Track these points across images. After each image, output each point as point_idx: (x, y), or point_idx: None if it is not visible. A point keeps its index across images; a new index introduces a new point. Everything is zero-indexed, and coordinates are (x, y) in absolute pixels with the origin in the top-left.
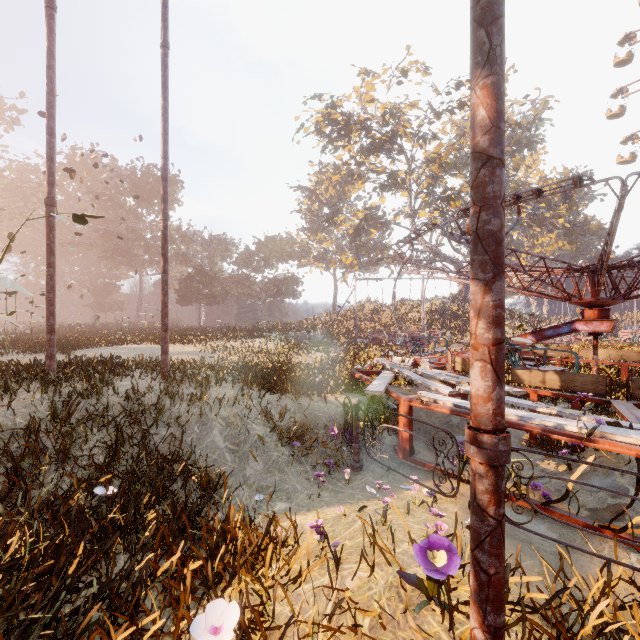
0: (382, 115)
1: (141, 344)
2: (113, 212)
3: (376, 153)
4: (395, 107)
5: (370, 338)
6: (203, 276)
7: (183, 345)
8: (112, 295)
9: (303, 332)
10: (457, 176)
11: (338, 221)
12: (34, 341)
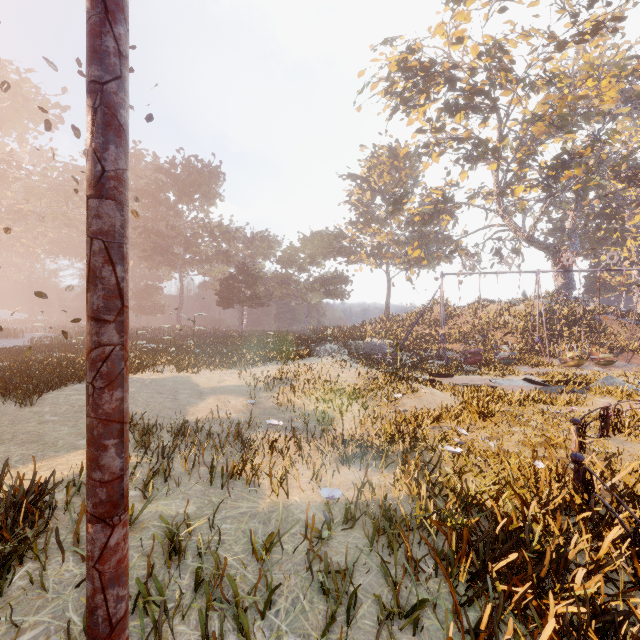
0: (477, 56)
1: (164, 370)
2: (153, 209)
3: (461, 113)
4: (498, 41)
5: (462, 352)
6: (246, 275)
7: (222, 371)
8: (153, 297)
9: (366, 341)
10: (566, 139)
11: (404, 206)
12: (13, 367)
